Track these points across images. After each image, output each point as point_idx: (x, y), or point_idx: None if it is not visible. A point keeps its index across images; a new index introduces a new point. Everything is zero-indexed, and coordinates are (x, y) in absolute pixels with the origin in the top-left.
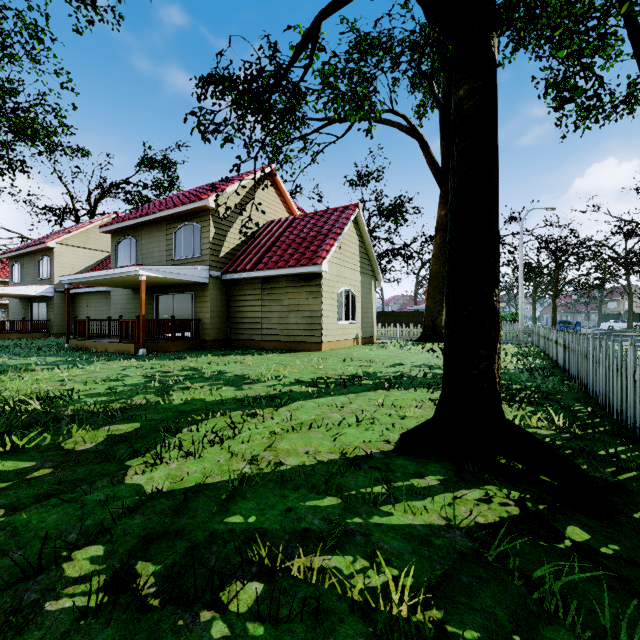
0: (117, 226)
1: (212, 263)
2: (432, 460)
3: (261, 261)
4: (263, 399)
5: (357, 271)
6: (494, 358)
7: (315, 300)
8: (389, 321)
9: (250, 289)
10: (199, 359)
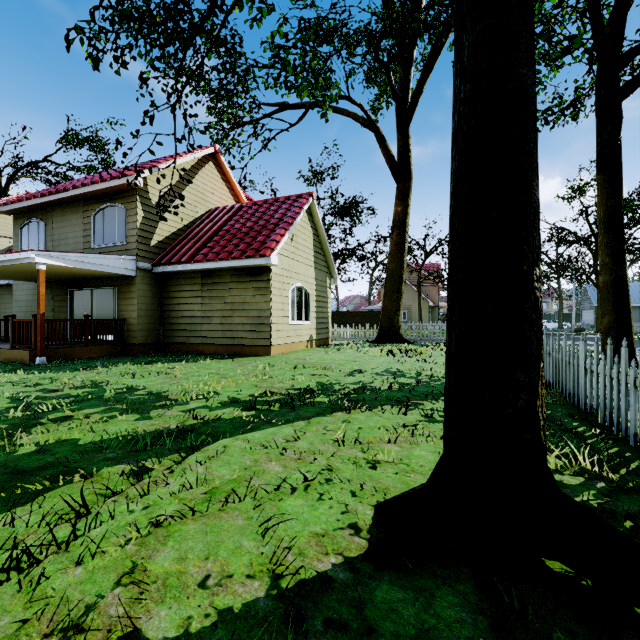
0: (19, 205)
1: (140, 253)
2: (439, 579)
3: (200, 252)
4: (171, 436)
5: (311, 267)
6: (537, 386)
7: (263, 297)
8: (344, 321)
9: (187, 284)
10: (113, 369)
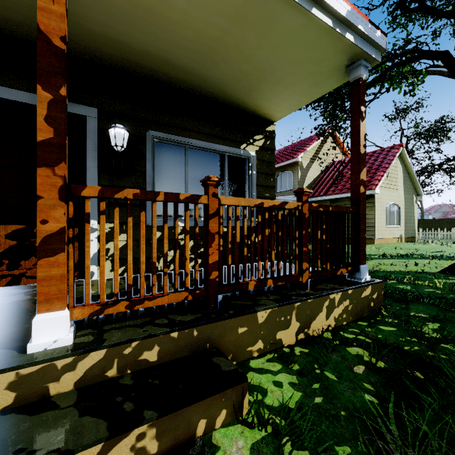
0: None
1: None
2: None
3: (329, 189)
4: None
5: (401, 190)
6: None
7: (369, 212)
8: (429, 227)
9: None
10: None
